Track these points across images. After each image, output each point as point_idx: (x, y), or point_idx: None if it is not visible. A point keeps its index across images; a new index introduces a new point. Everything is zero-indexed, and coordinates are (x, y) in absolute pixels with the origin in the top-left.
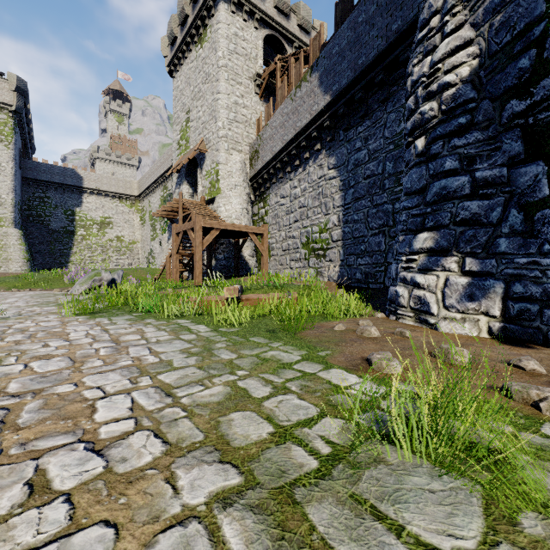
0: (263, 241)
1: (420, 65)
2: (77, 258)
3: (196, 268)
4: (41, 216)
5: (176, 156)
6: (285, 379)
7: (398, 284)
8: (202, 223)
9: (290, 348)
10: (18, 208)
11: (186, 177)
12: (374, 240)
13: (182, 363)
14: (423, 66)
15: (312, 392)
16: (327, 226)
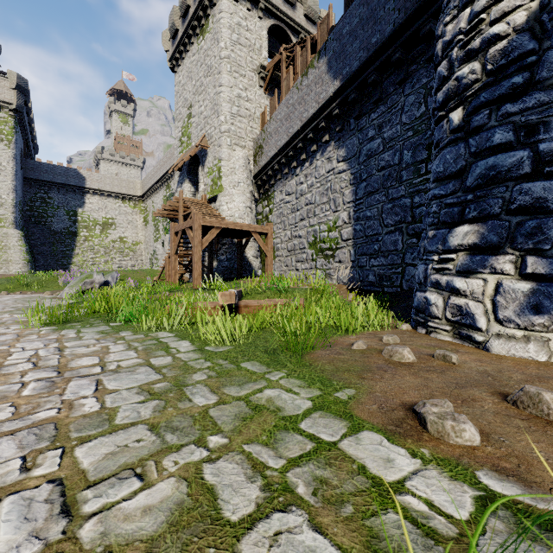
0: (267, 240)
1: (455, 22)
2: (80, 259)
3: (194, 270)
4: (43, 216)
5: (178, 154)
6: (287, 459)
7: (428, 290)
8: (201, 222)
9: (296, 383)
10: (19, 208)
11: (187, 175)
12: (389, 238)
13: (131, 414)
14: (459, 22)
15: (335, 502)
16: (336, 224)
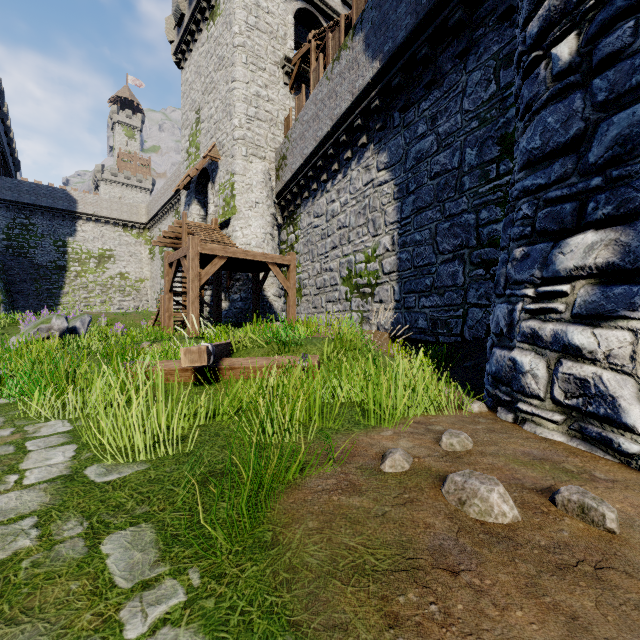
0: (289, 274)
1: None
2: (70, 299)
3: (190, 312)
4: (24, 247)
5: (185, 169)
6: None
7: (517, 346)
8: (199, 249)
9: None
10: None
11: (195, 195)
12: (446, 269)
13: None
14: None
15: None
16: (376, 252)
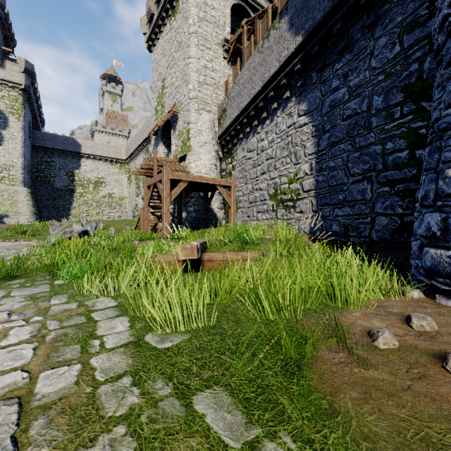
0: (230, 193)
1: None
2: (76, 211)
3: (164, 220)
4: (47, 177)
5: (154, 121)
6: None
7: None
8: (170, 175)
9: None
10: (27, 170)
11: (161, 138)
12: (356, 187)
13: None
14: None
15: None
16: (297, 176)
